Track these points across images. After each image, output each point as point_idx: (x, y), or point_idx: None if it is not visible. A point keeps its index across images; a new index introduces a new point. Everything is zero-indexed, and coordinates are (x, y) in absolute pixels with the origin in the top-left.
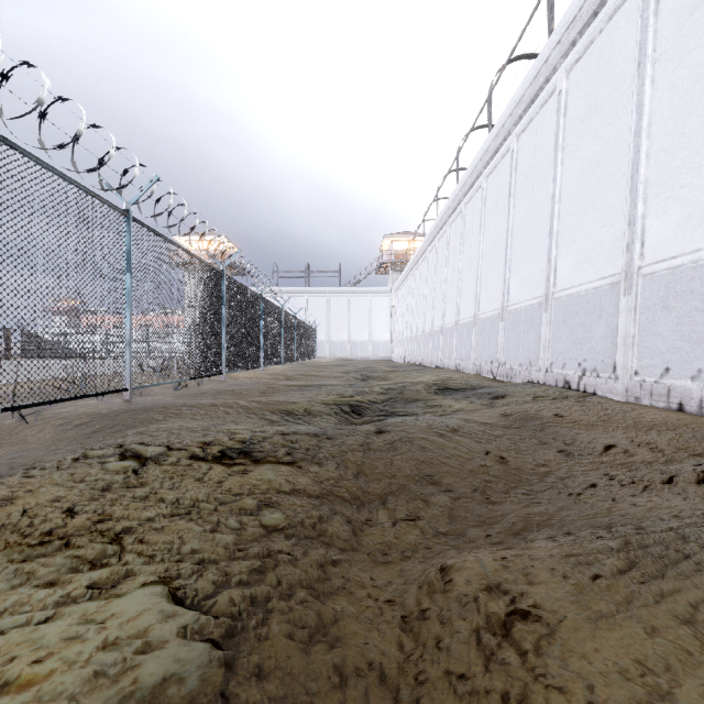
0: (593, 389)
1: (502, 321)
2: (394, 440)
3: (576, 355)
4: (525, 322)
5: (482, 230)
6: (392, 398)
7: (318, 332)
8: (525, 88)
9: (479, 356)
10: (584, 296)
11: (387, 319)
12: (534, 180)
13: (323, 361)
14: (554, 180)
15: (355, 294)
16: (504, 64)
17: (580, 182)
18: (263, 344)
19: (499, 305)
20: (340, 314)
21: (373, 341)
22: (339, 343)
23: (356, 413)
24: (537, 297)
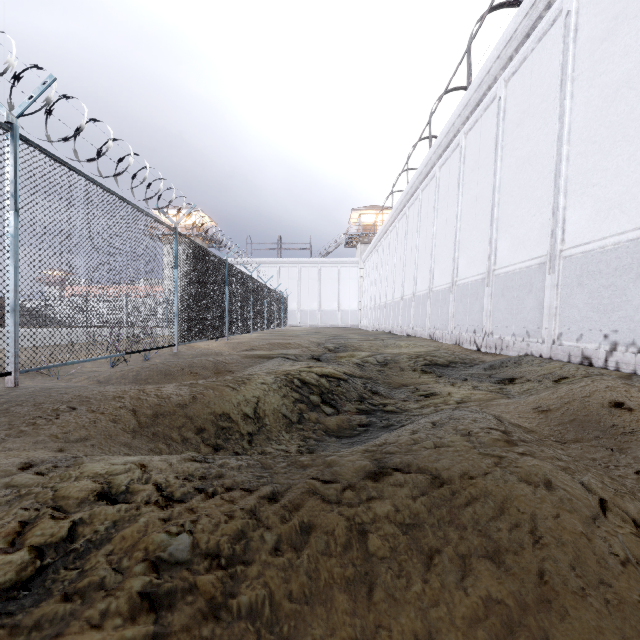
0: (632, 369)
1: (488, 287)
2: (415, 513)
3: (601, 325)
4: (519, 287)
5: (460, 191)
6: (371, 378)
7: (289, 301)
8: (518, 21)
9: (458, 325)
10: (612, 251)
11: (355, 289)
12: (529, 125)
13: (294, 329)
14: (561, 119)
15: (325, 265)
16: (485, 12)
17: (600, 113)
18: (228, 312)
19: (484, 269)
20: (310, 283)
21: (342, 310)
22: (309, 312)
23: (329, 403)
24: (536, 257)
